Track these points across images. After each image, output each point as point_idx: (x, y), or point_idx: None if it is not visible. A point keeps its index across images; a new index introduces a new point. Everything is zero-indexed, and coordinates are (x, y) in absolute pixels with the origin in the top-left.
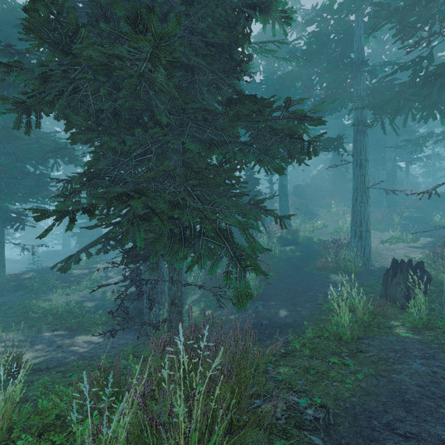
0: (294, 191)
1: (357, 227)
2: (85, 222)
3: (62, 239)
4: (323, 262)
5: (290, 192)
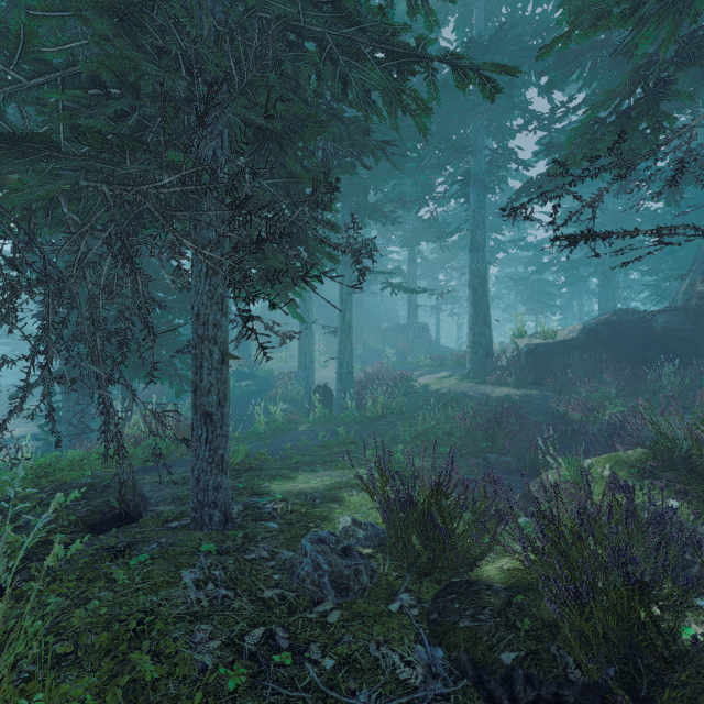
0: (263, 312)
1: (303, 359)
2: None
3: None
4: (273, 393)
5: (259, 314)
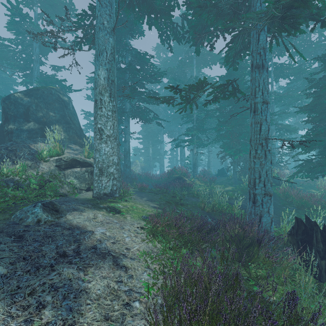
0: None
1: None
2: None
3: None
4: None
5: None
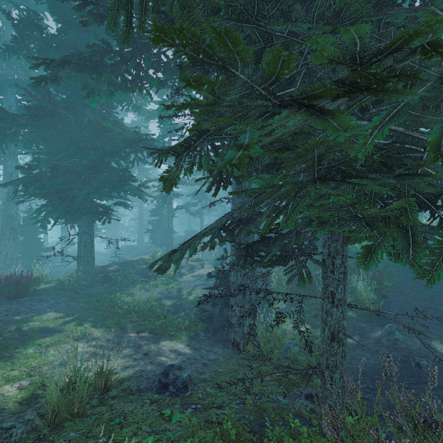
0: None
1: None
2: (157, 219)
3: (136, 235)
4: None
5: None
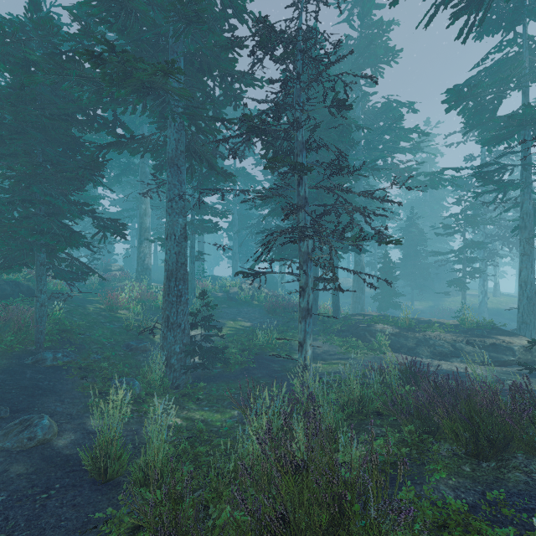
0: None
1: None
2: None
3: None
4: None
5: None
